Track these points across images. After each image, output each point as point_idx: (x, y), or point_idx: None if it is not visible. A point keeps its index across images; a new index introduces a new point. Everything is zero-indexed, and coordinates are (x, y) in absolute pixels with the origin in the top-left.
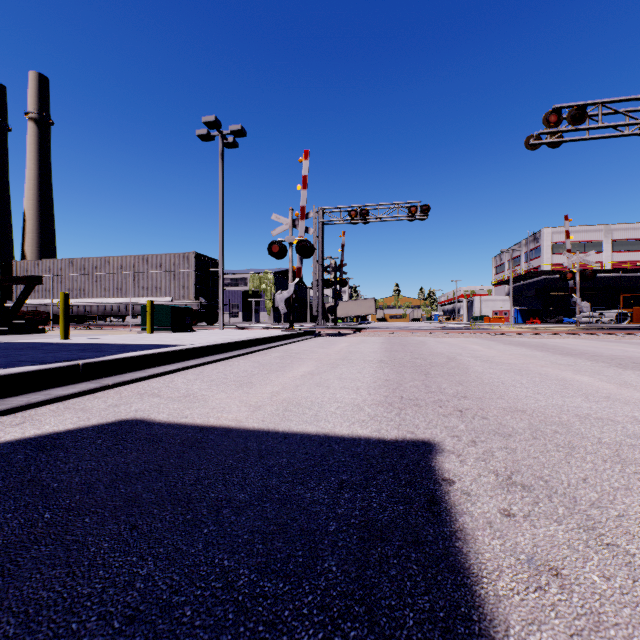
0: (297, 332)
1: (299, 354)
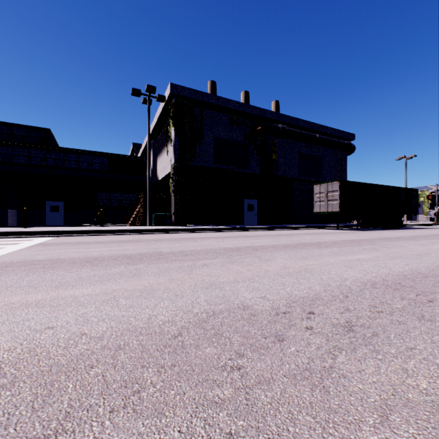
0: (438, 223)
1: (435, 226)
